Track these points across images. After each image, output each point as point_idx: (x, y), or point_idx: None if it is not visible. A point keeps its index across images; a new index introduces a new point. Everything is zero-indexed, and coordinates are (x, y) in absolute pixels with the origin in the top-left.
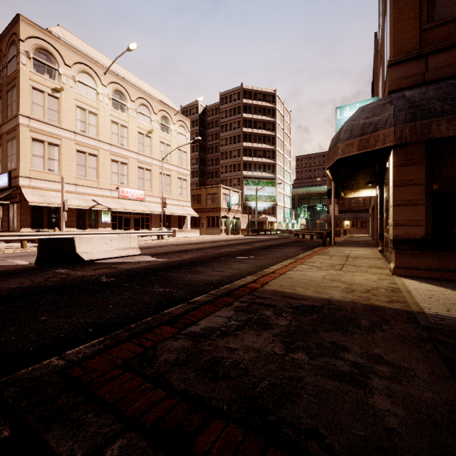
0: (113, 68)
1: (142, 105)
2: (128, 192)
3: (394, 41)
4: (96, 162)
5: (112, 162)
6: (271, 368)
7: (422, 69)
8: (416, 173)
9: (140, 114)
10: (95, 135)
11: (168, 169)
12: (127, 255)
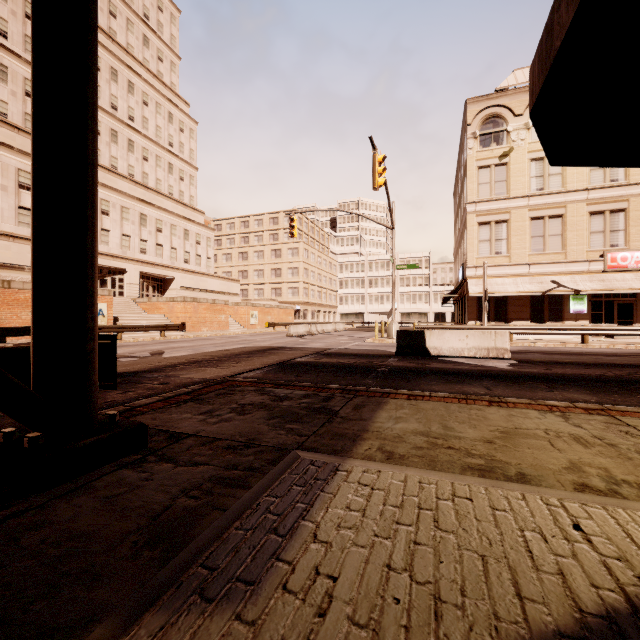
0: None
1: None
2: (626, 257)
3: None
4: (561, 226)
5: (592, 217)
6: (223, 401)
7: None
8: None
9: None
10: (559, 186)
11: None
12: (485, 356)
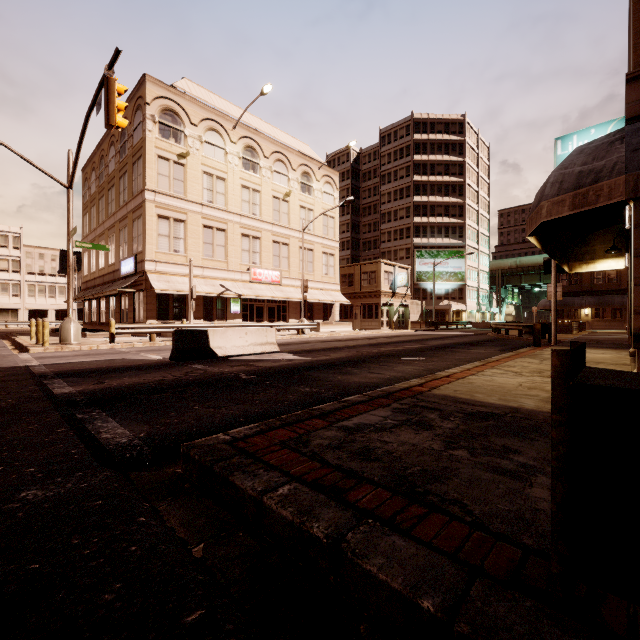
0: (244, 119)
1: (277, 161)
2: (261, 273)
3: (635, 44)
4: (224, 239)
5: (243, 237)
6: (425, 458)
7: None
8: None
9: (275, 173)
10: (224, 204)
11: (310, 242)
12: (263, 352)
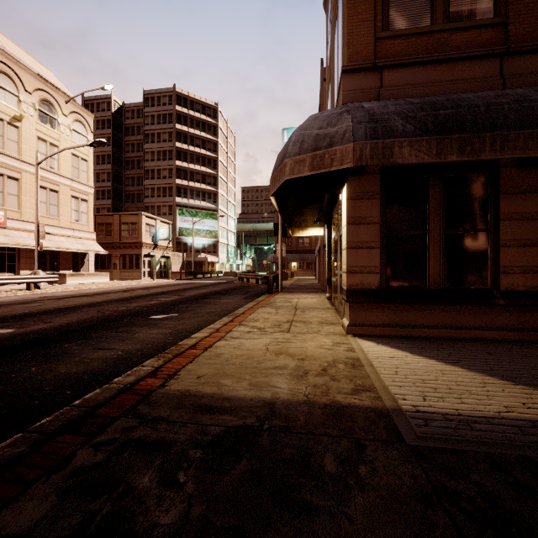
0: None
1: None
2: None
3: (348, 43)
4: None
5: None
6: None
7: (377, 84)
8: (371, 209)
9: None
10: None
11: (54, 182)
12: None
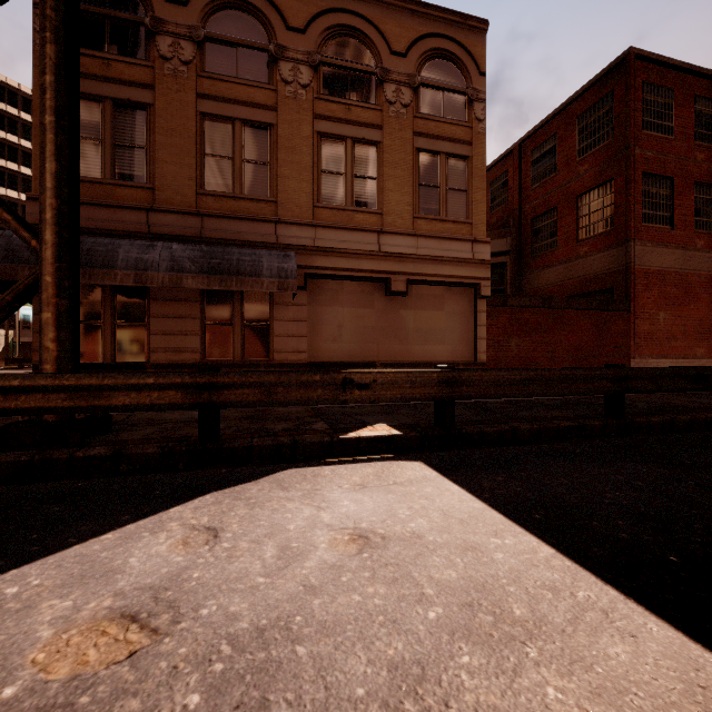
0: None
1: None
2: None
3: (35, 176)
4: None
5: None
6: None
7: None
8: None
9: None
10: None
11: None
12: None
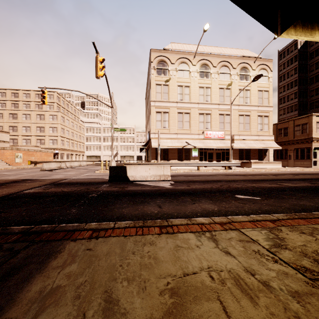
0: (201, 50)
1: (222, 66)
2: (211, 134)
3: None
4: (189, 117)
5: (200, 115)
6: None
7: None
8: None
9: (221, 74)
10: (188, 100)
11: (247, 111)
12: (159, 180)
